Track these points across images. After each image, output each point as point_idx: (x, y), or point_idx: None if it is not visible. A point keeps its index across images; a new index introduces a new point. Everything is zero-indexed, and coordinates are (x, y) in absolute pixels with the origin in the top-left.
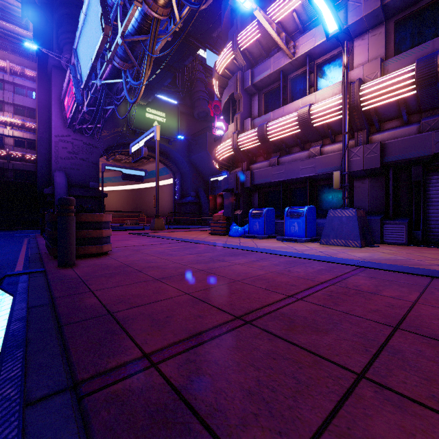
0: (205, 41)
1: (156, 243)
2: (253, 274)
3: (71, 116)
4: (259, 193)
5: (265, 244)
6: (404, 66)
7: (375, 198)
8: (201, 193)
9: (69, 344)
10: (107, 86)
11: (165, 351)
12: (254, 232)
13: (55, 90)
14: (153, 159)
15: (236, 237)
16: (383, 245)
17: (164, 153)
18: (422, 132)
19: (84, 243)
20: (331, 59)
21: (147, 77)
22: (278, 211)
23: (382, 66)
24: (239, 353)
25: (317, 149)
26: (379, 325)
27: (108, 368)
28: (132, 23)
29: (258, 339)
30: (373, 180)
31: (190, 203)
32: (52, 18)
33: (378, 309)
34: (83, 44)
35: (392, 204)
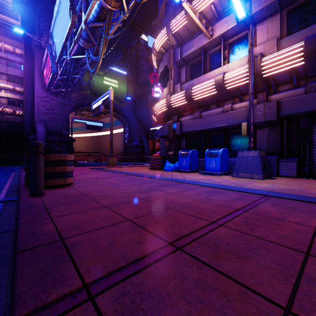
0: (146, 28)
1: (109, 176)
2: (182, 202)
3: (48, 83)
4: (186, 138)
5: (190, 177)
6: (294, 44)
7: (272, 142)
8: (143, 138)
9: (18, 273)
10: (74, 60)
11: (104, 281)
12: (182, 167)
13: (37, 63)
14: (109, 114)
15: (169, 171)
16: (278, 177)
17: (117, 110)
18: (308, 93)
19: (51, 177)
20: (239, 39)
21: (104, 53)
22: (200, 152)
23: (278, 44)
24: (171, 283)
25: (229, 106)
26: (292, 251)
27: (47, 301)
28: (92, 13)
29: (188, 267)
30: (271, 129)
31: (135, 146)
32: (35, 11)
33: (287, 235)
34: (56, 29)
35: (285, 147)
